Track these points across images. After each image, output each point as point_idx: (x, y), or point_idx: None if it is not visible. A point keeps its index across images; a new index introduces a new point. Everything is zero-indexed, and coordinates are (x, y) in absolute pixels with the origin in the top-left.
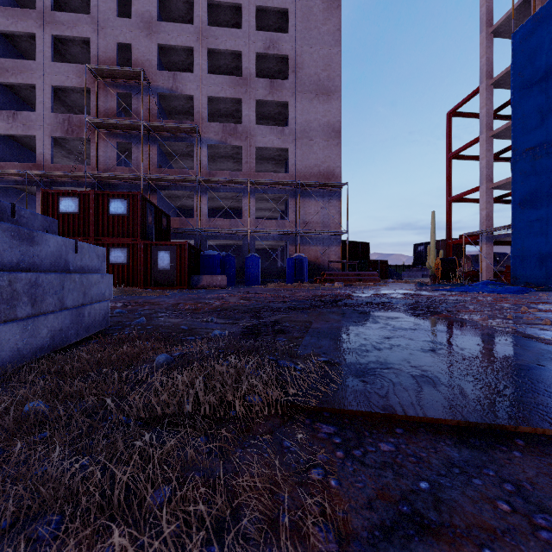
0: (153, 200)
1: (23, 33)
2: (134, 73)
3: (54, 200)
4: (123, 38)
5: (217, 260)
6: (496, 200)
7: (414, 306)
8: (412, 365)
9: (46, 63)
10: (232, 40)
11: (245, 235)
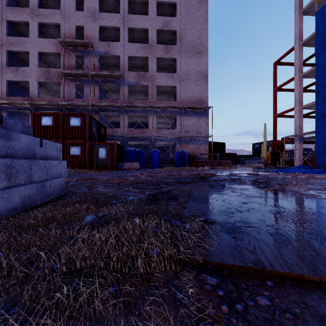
0: (96, 118)
1: (22, 21)
2: (85, 43)
3: (38, 118)
4: (79, 23)
5: (134, 153)
6: (304, 116)
7: (256, 181)
8: (267, 224)
9: (35, 39)
10: (142, 22)
11: (150, 138)
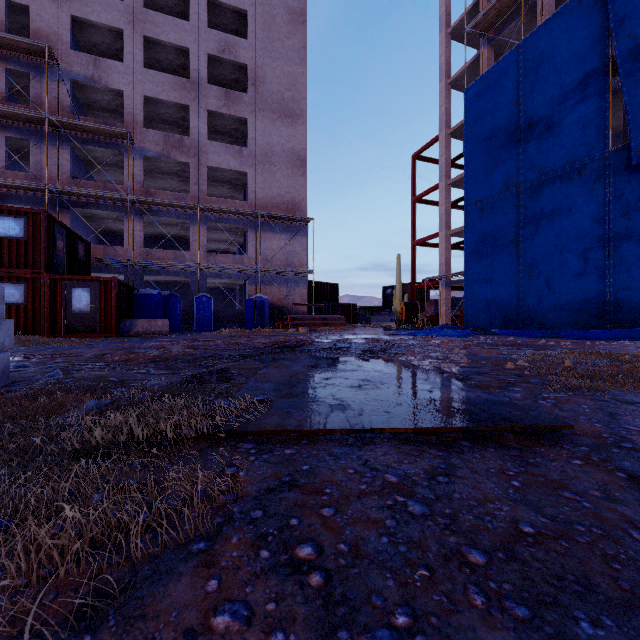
0: (65, 220)
1: None
2: (33, 47)
3: None
4: None
5: (157, 301)
6: (454, 246)
7: (369, 350)
8: (335, 398)
9: None
10: (177, 33)
11: (194, 271)
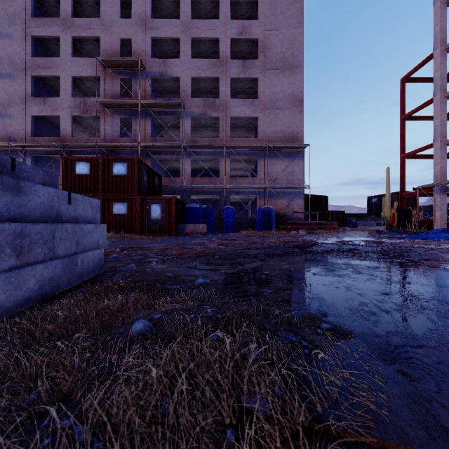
0: (148, 163)
1: (51, 36)
2: (133, 62)
3: (72, 164)
4: (125, 34)
5: (199, 212)
6: (448, 155)
7: (384, 254)
8: None
9: (67, 59)
10: (211, 30)
11: (221, 191)
